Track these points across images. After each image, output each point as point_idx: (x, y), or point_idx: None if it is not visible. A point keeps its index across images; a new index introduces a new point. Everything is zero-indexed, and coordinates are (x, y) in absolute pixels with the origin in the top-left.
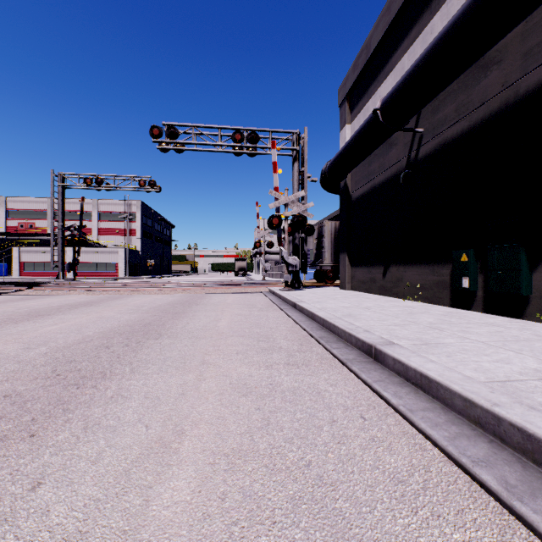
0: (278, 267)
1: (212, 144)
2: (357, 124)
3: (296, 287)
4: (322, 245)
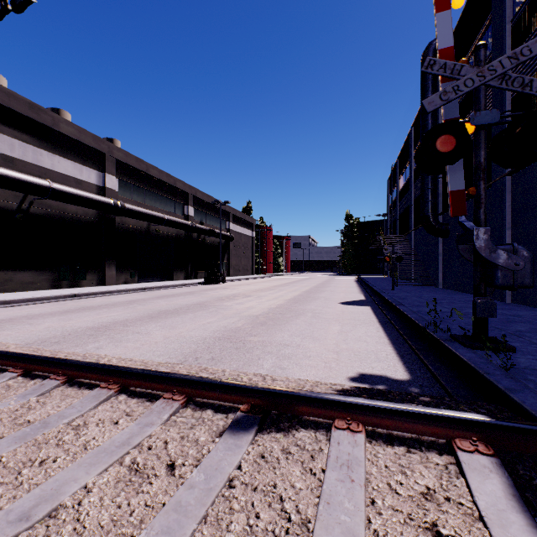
0: None
1: None
2: None
3: None
4: None
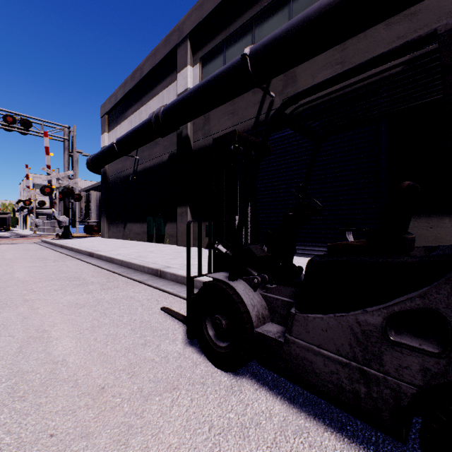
0: (50, 222)
1: None
2: (112, 136)
3: (67, 237)
4: (90, 207)
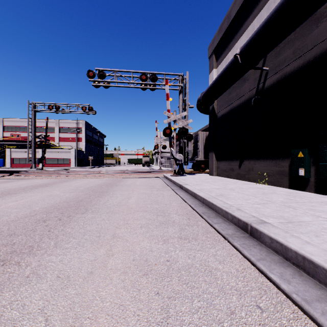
0: (169, 161)
1: (127, 82)
2: (221, 69)
3: (181, 174)
4: (197, 147)
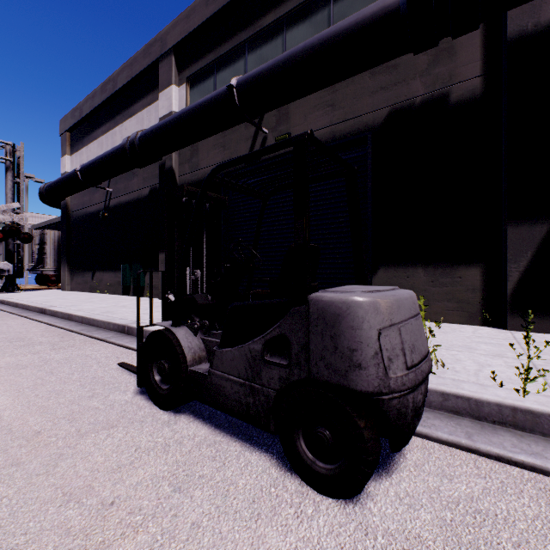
0: None
1: None
2: (76, 160)
3: (11, 290)
4: (44, 251)
